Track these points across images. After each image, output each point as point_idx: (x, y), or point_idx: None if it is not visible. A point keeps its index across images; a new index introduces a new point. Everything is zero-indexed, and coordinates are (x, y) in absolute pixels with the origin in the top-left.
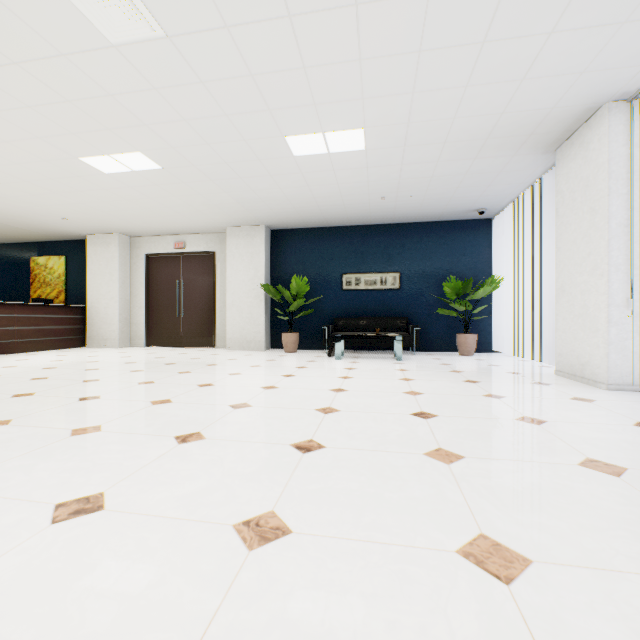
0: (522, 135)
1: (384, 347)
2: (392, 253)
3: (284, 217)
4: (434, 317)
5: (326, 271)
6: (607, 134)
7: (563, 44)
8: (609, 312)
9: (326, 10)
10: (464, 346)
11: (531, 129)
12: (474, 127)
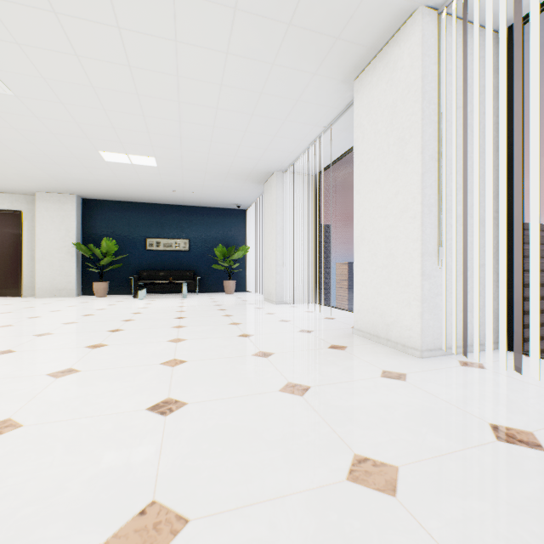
0: (245, 176)
1: (178, 291)
2: (184, 226)
3: (96, 192)
4: (212, 270)
5: (133, 235)
6: (276, 186)
7: (247, 150)
8: (277, 268)
9: (127, 113)
10: (228, 288)
11: (248, 174)
12: (219, 168)
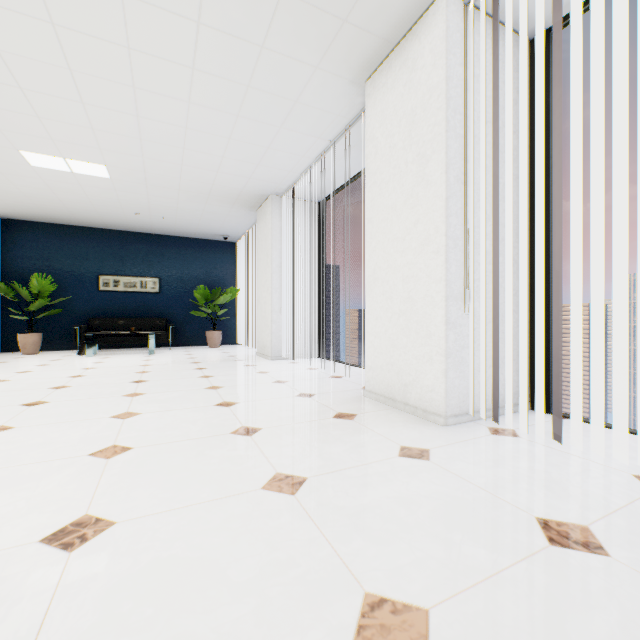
0: (232, 198)
1: (145, 344)
2: (153, 260)
3: (22, 209)
4: (191, 317)
5: (80, 270)
6: (272, 213)
7: (233, 163)
8: (272, 315)
9: (57, 97)
10: (212, 340)
11: (236, 196)
12: (198, 186)
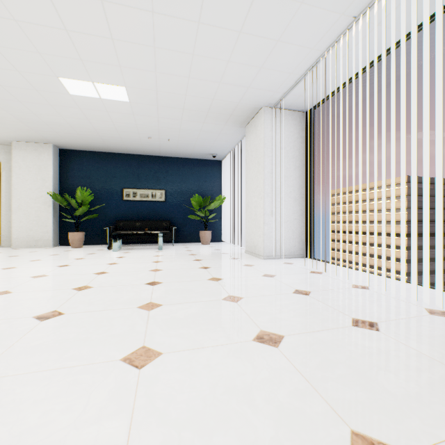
0: (227, 114)
1: (154, 241)
2: (160, 176)
3: (71, 140)
4: (188, 220)
5: (110, 185)
6: (263, 123)
7: (236, 69)
8: (264, 218)
9: None
10: (204, 238)
11: (231, 112)
12: (199, 103)
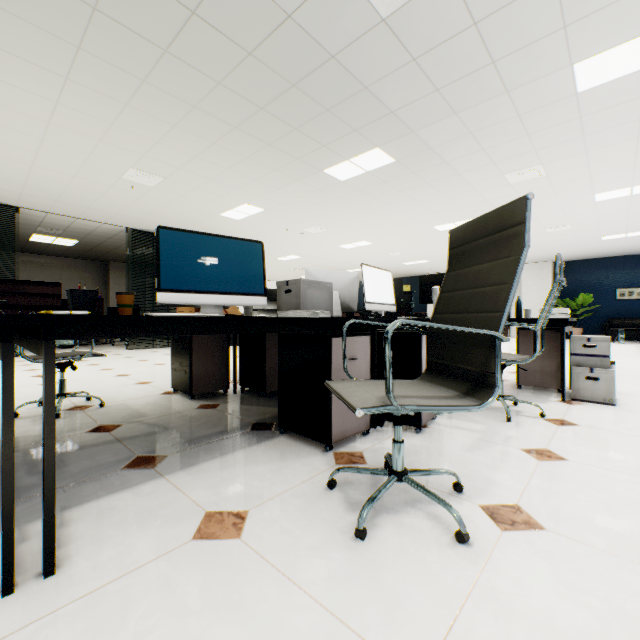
0: None
1: None
2: None
3: (570, 257)
4: None
5: (600, 287)
6: None
7: None
8: None
9: None
10: None
11: None
12: None
